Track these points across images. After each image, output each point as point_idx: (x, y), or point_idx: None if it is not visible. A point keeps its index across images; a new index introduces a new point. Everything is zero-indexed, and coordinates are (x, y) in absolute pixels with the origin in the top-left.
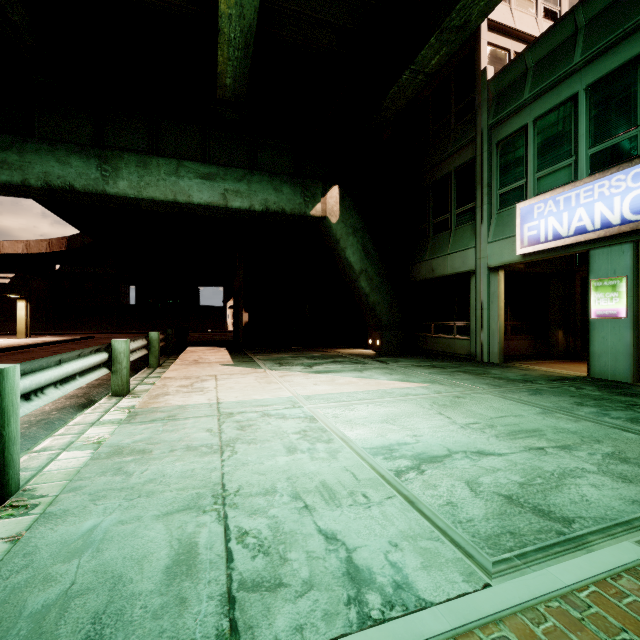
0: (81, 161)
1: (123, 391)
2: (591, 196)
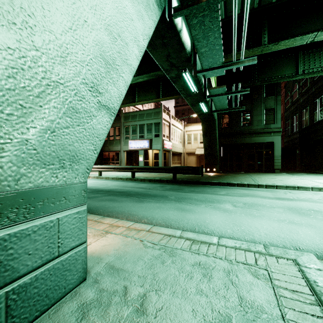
0: None
1: None
2: (139, 143)
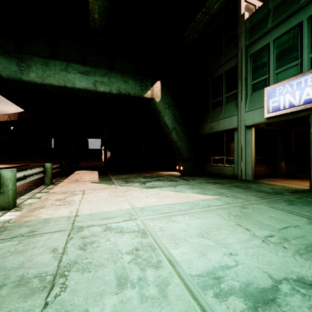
0: (6, 60)
1: (9, 206)
2: None
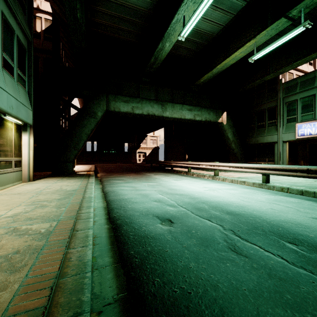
0: (157, 106)
1: (218, 174)
2: None
